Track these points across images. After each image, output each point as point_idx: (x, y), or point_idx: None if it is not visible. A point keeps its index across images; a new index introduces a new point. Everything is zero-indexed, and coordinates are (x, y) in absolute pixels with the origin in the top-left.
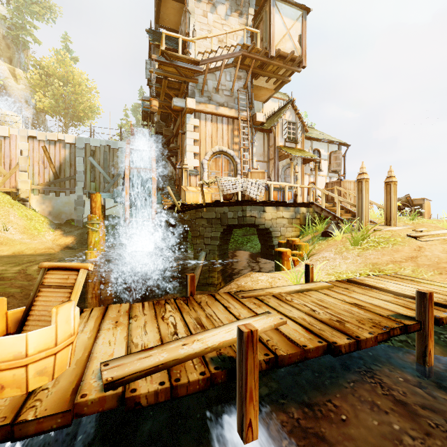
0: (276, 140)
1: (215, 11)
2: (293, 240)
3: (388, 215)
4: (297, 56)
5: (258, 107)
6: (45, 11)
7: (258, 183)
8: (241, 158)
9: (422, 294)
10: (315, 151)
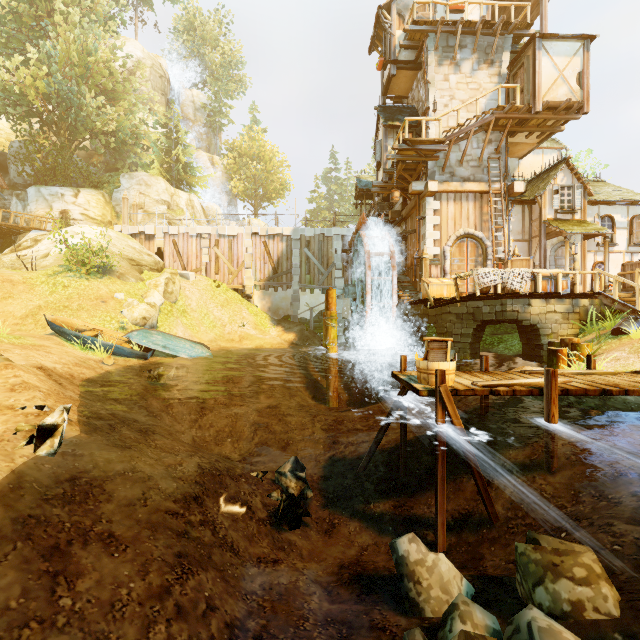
0: (543, 213)
1: (458, 71)
2: (570, 338)
3: None
4: (575, 103)
5: (512, 166)
6: (237, 86)
7: (521, 273)
8: (493, 241)
9: None
10: (604, 218)
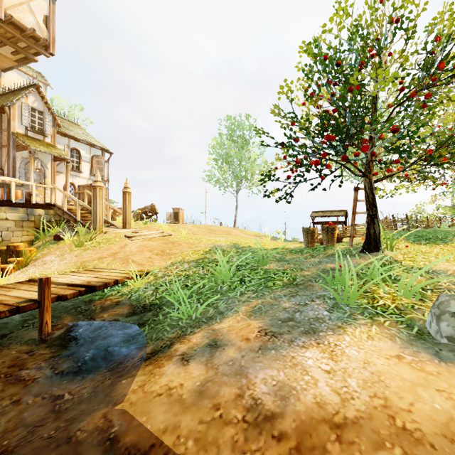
0: (12, 125)
1: None
2: (16, 246)
3: (125, 220)
4: (42, 38)
5: None
6: None
7: None
8: None
9: (41, 280)
10: (74, 150)
